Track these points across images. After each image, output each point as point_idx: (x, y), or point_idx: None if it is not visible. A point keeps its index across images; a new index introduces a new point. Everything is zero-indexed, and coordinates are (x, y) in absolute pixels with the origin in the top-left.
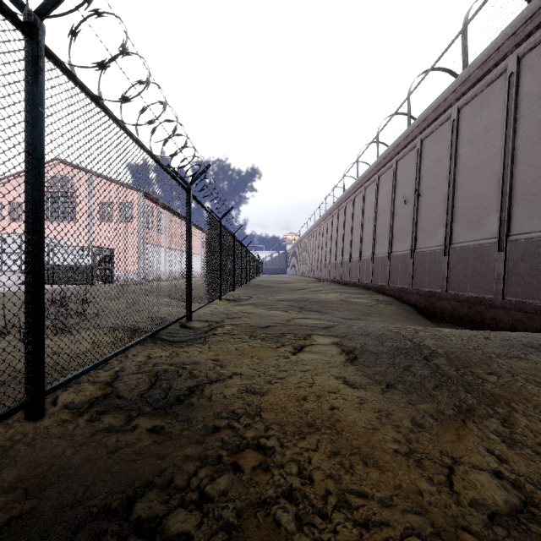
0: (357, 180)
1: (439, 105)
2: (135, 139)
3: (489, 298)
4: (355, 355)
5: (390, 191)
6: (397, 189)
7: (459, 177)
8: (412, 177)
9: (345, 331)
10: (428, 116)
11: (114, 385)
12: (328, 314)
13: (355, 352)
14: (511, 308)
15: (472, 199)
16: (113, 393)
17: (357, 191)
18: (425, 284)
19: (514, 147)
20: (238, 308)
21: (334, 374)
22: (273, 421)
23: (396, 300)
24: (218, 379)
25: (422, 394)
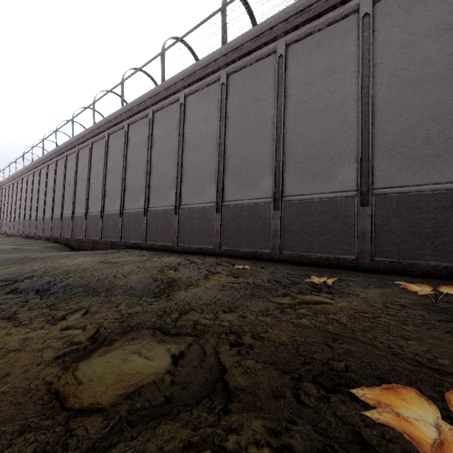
0: (42, 157)
1: (84, 135)
2: None
3: (98, 240)
4: None
5: (63, 173)
6: (67, 174)
7: (92, 178)
8: (74, 170)
9: None
10: (80, 138)
11: None
12: None
13: None
14: (103, 243)
15: (95, 191)
16: None
17: (43, 165)
18: (78, 234)
19: (107, 173)
20: None
21: None
22: None
23: (63, 246)
24: None
25: (3, 263)
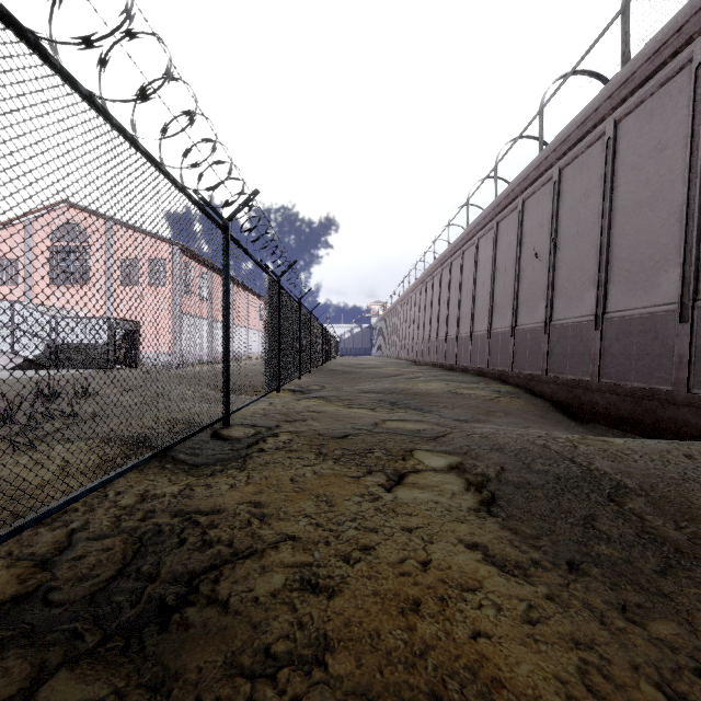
0: (467, 228)
1: (586, 118)
2: (117, 126)
3: (666, 391)
4: (491, 493)
5: (513, 242)
6: (524, 239)
7: (617, 218)
8: (547, 222)
9: (464, 444)
10: (571, 134)
11: (52, 566)
12: (433, 414)
13: (489, 485)
14: None
15: (638, 248)
16: (38, 591)
17: (468, 243)
18: (566, 369)
19: None
20: (304, 404)
21: (464, 540)
22: (352, 687)
23: (524, 391)
24: (251, 551)
25: (645, 593)
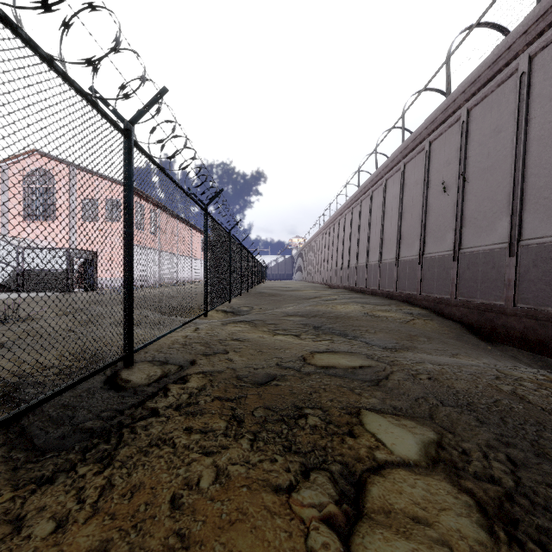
0: (376, 171)
1: (498, 57)
2: None
3: None
4: (544, 551)
5: (420, 180)
6: (431, 176)
7: (533, 148)
8: (454, 159)
9: (418, 395)
10: (481, 75)
11: None
12: (360, 341)
13: (523, 519)
14: None
15: None
16: None
17: (376, 184)
18: (477, 294)
19: None
20: (229, 330)
21: None
22: None
23: (433, 313)
24: None
25: None
